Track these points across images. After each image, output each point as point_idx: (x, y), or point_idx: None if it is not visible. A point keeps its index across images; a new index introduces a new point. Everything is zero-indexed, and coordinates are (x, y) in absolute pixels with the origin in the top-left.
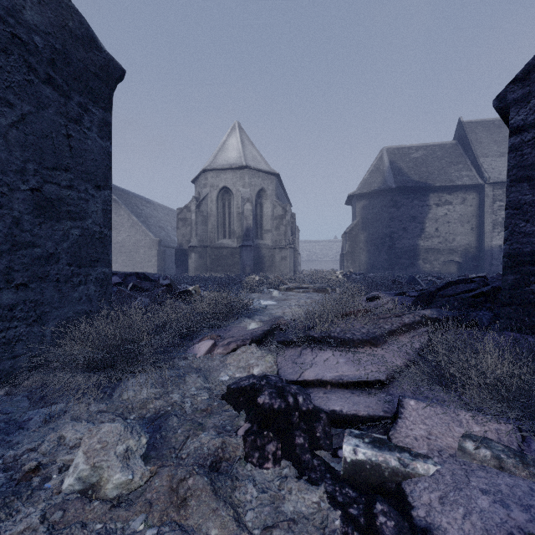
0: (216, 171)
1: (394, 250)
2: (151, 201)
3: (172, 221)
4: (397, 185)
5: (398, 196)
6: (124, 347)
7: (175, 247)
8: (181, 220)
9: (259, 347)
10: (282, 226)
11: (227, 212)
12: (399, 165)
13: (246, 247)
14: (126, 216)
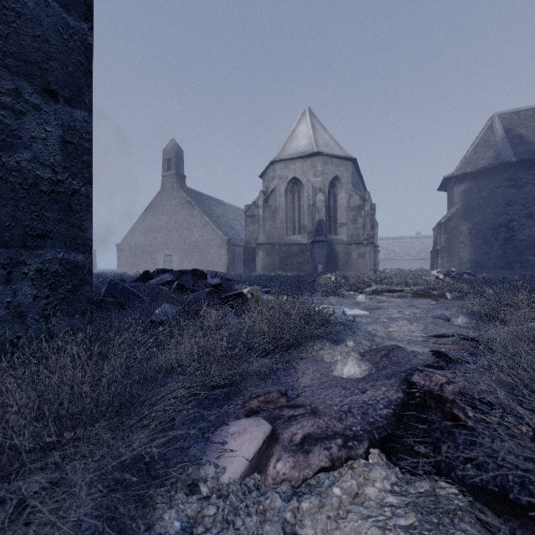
0: (284, 162)
1: (513, 243)
2: (223, 202)
3: (242, 220)
4: (519, 158)
5: (519, 172)
6: (5, 467)
7: (244, 246)
8: (249, 217)
9: (392, 466)
10: (360, 219)
11: (297, 206)
12: (519, 132)
13: (317, 243)
14: (199, 217)
